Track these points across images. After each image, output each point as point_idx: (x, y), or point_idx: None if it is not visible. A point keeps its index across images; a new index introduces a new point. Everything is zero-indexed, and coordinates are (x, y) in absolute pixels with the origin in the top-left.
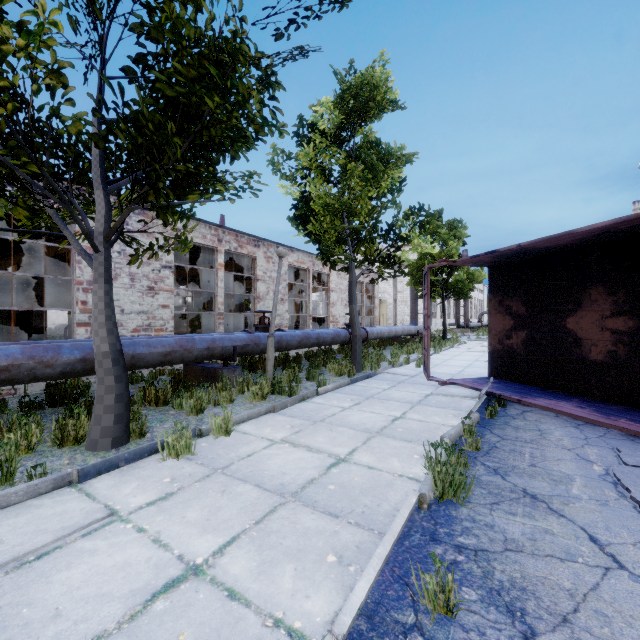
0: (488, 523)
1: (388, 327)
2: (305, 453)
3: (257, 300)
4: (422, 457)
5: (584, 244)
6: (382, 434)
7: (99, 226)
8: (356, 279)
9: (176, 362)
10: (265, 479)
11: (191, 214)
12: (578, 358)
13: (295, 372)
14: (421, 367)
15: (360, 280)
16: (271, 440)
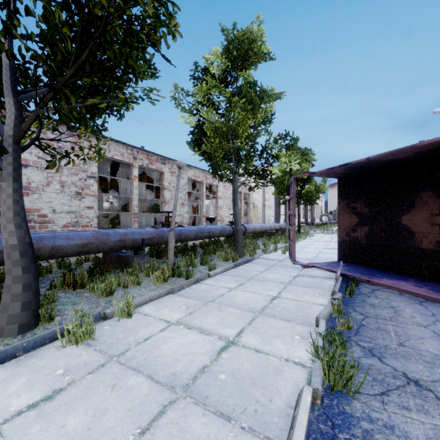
0: (386, 423)
1: (260, 224)
2: (197, 335)
3: (164, 204)
4: (302, 338)
5: (418, 157)
6: (264, 313)
7: (8, 129)
8: (238, 187)
9: (93, 252)
10: (158, 368)
11: (103, 128)
12: (411, 247)
13: (192, 258)
14: (286, 253)
15: (239, 190)
16: (168, 322)
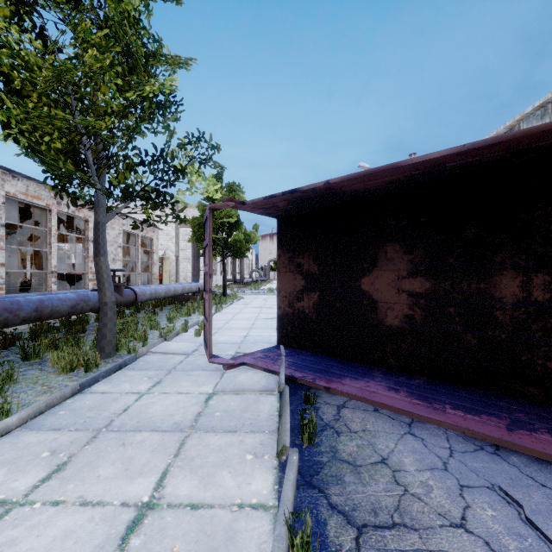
0: None
1: (166, 286)
2: None
3: None
4: None
5: (386, 193)
6: None
7: None
8: (107, 220)
9: None
10: None
11: None
12: (374, 323)
13: None
14: (202, 335)
15: (134, 232)
16: None
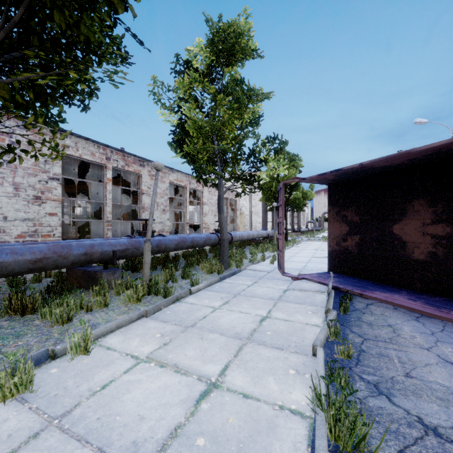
0: None
1: (247, 232)
2: (172, 376)
3: (142, 210)
4: (298, 372)
5: (411, 164)
6: (253, 340)
7: None
8: (224, 193)
9: (49, 268)
10: (114, 434)
11: (60, 120)
12: (403, 257)
13: (172, 271)
14: (274, 263)
15: (226, 196)
16: (136, 357)
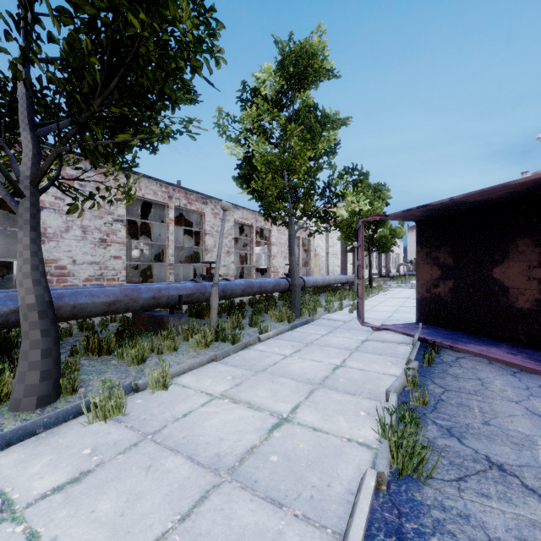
0: (461, 512)
1: (322, 276)
2: (245, 411)
3: (205, 252)
4: (369, 414)
5: (513, 198)
6: (324, 386)
7: (25, 169)
8: (295, 233)
9: (121, 311)
10: (199, 448)
11: (134, 165)
12: (505, 306)
13: (239, 319)
14: (353, 313)
15: (297, 235)
16: (210, 395)
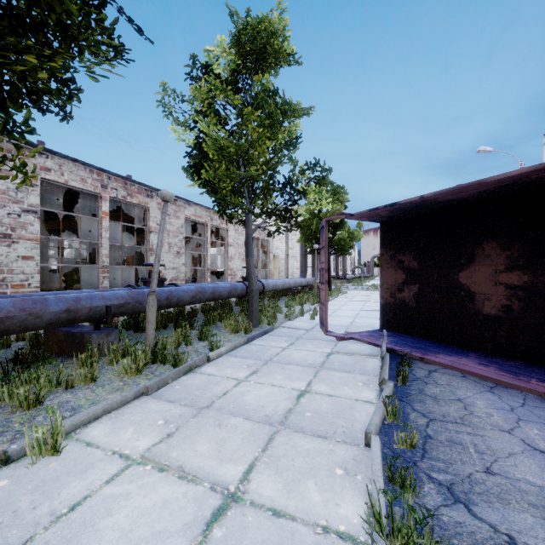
0: None
1: (282, 280)
2: (174, 486)
3: (150, 253)
4: (347, 472)
5: (481, 198)
6: (287, 426)
7: None
8: (253, 232)
9: (14, 331)
10: None
11: (27, 130)
12: (471, 312)
13: (186, 331)
14: (315, 319)
15: (256, 236)
16: (126, 457)
